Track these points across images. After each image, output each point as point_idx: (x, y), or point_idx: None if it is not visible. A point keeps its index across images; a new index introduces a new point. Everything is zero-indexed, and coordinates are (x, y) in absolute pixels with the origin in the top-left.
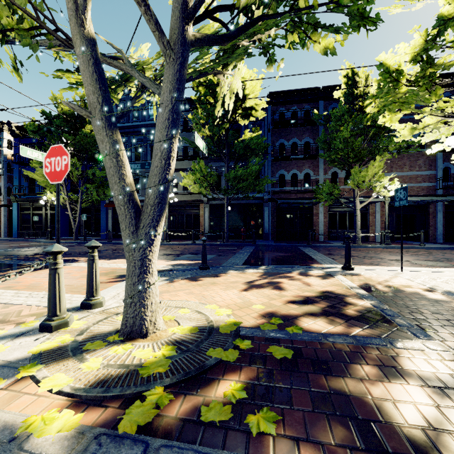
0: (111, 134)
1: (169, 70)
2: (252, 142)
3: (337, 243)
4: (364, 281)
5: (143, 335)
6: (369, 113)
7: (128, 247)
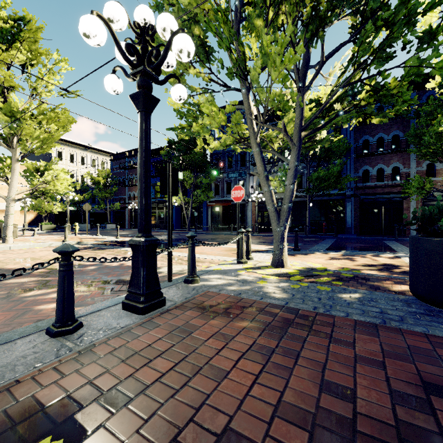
0: (268, 182)
1: (294, 154)
2: (333, 145)
3: None
4: None
5: (283, 267)
6: None
7: (276, 230)
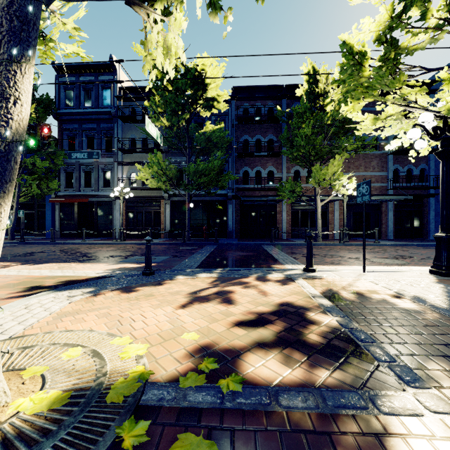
0: None
1: None
2: (214, 135)
3: (299, 241)
4: (327, 286)
5: None
6: (330, 112)
7: None
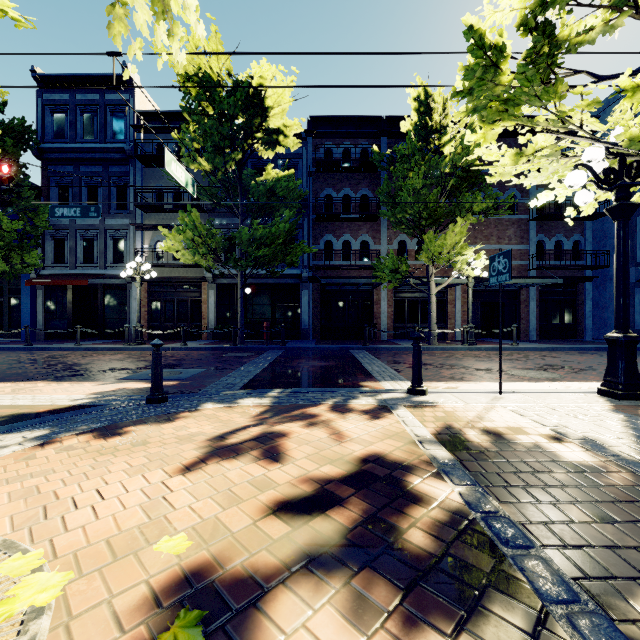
0: None
1: None
2: (279, 185)
3: (405, 344)
4: (444, 419)
5: None
6: (448, 156)
7: None
